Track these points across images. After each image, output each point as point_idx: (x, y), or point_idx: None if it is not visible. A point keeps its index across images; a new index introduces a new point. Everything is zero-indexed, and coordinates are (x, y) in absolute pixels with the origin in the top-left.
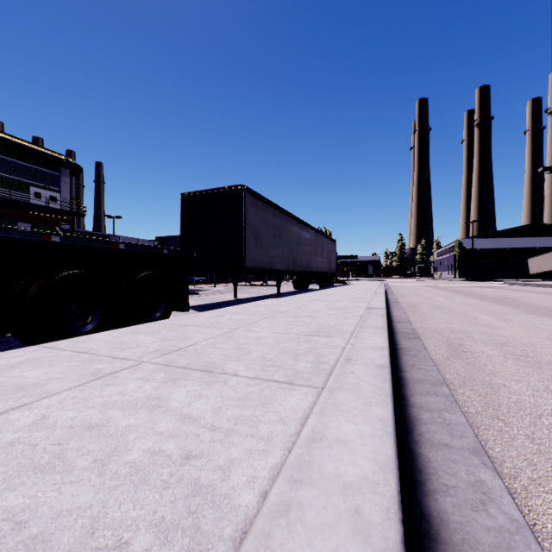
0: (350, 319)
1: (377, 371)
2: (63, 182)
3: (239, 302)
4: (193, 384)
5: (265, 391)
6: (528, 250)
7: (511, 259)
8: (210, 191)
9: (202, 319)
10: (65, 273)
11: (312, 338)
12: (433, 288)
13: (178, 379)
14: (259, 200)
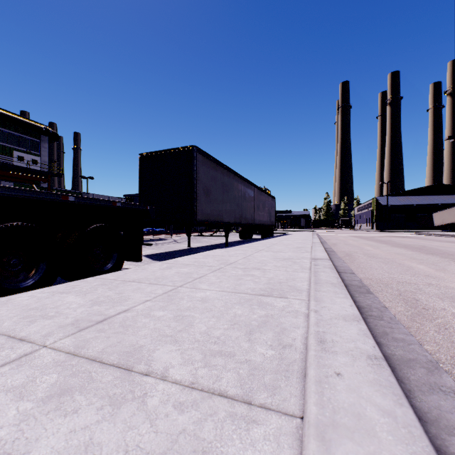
0: (300, 272)
1: (373, 370)
2: (43, 147)
3: (191, 250)
4: (90, 405)
5: (205, 427)
6: (432, 206)
7: (418, 213)
8: (165, 151)
9: (148, 273)
10: (1, 225)
11: (266, 300)
12: (358, 238)
13: (72, 392)
14: (209, 160)
